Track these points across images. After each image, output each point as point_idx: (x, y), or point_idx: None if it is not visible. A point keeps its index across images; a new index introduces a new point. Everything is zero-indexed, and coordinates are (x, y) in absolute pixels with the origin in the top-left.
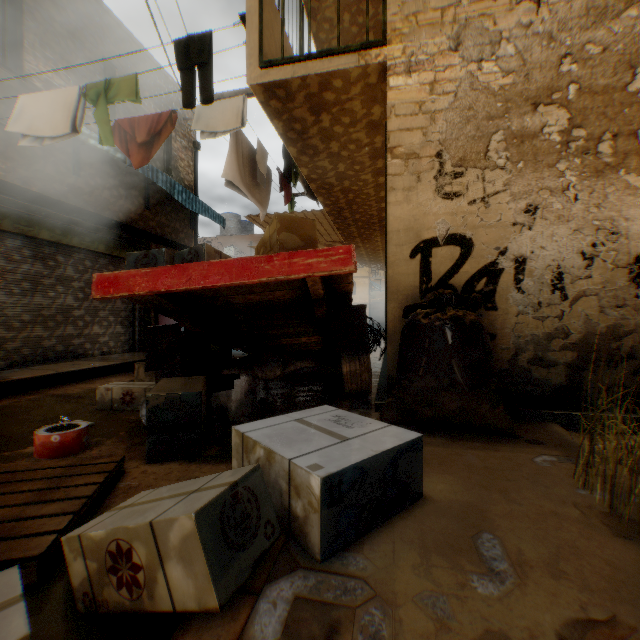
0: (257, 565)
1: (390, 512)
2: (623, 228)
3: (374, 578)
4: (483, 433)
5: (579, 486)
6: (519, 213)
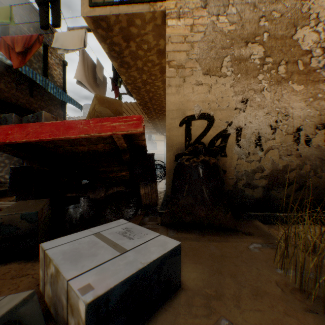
0: None
1: (155, 307)
2: (291, 113)
3: None
4: (220, 229)
5: (277, 266)
6: (238, 102)
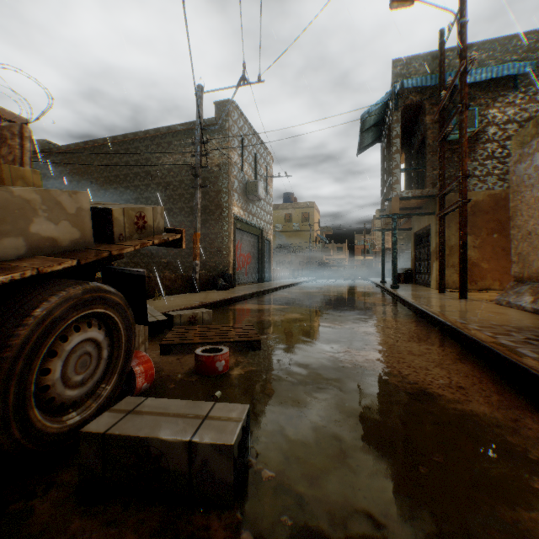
0: None
1: None
2: None
3: None
4: None
5: None
6: None
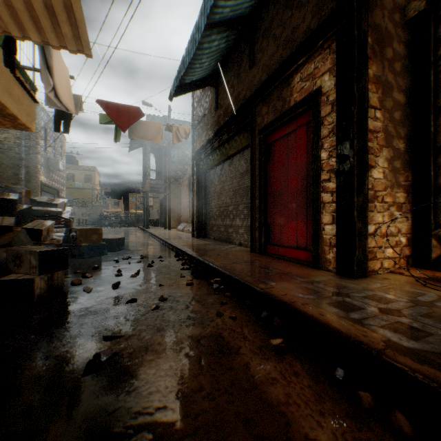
0: None
1: None
2: None
3: None
4: None
5: None
6: None
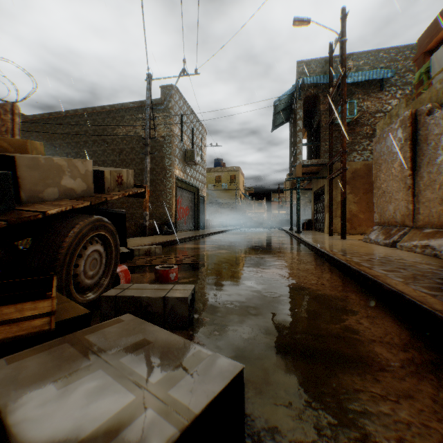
0: None
1: None
2: None
3: None
4: None
5: None
6: None
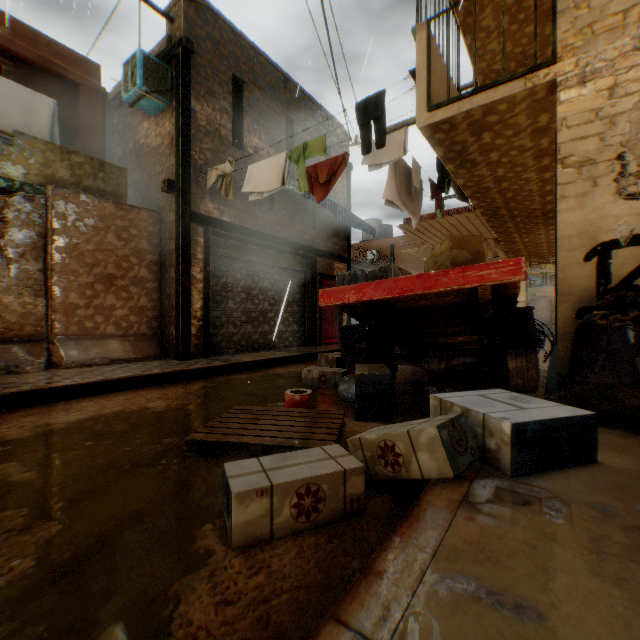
0: (466, 471)
1: (564, 464)
2: None
3: (552, 491)
4: None
5: None
6: None
